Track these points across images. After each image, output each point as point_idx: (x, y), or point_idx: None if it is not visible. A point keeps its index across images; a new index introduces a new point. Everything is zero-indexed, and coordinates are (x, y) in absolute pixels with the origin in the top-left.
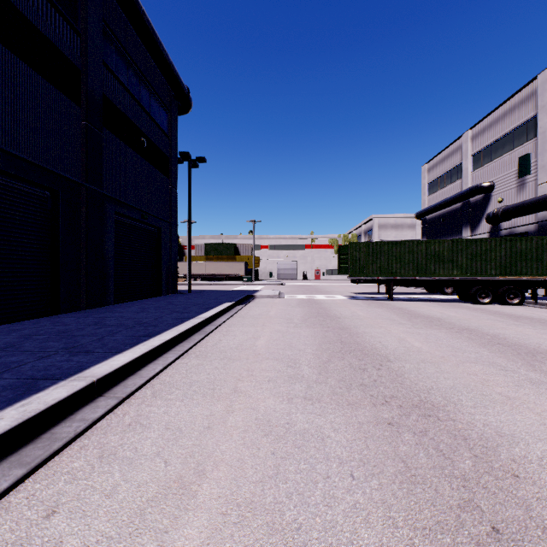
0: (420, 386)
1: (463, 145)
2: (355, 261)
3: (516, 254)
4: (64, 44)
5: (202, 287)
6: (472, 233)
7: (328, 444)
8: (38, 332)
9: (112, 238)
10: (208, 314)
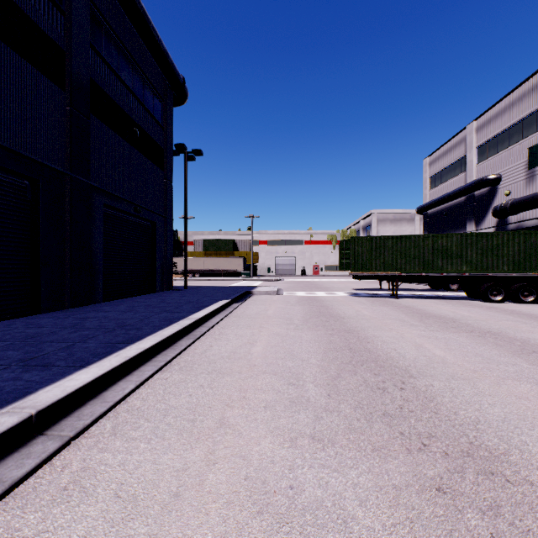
0: (461, 418)
1: (467, 137)
2: (358, 256)
3: (531, 248)
4: (45, 21)
5: (199, 283)
6: (476, 228)
7: (355, 534)
8: (3, 337)
9: (101, 231)
10: (200, 314)
